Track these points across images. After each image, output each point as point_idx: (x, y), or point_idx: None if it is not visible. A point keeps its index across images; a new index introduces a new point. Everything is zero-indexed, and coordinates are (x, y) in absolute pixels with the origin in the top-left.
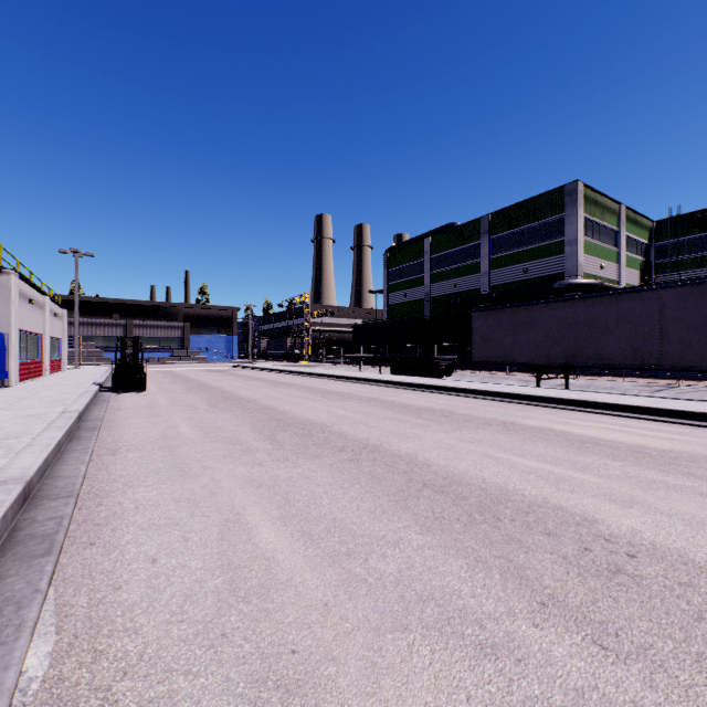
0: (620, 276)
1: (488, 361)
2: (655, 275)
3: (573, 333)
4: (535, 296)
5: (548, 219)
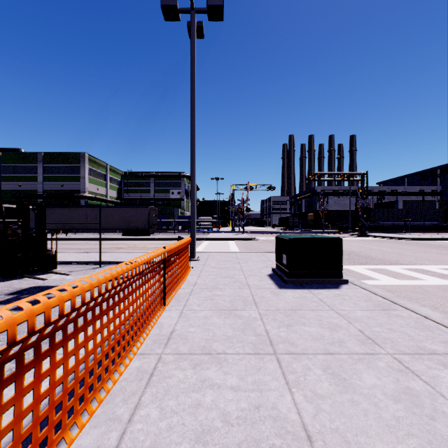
0: (107, 193)
1: (33, 228)
2: (124, 193)
3: (65, 218)
4: (67, 198)
5: (73, 164)
